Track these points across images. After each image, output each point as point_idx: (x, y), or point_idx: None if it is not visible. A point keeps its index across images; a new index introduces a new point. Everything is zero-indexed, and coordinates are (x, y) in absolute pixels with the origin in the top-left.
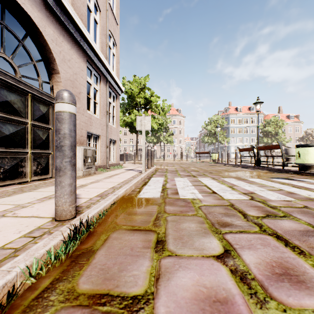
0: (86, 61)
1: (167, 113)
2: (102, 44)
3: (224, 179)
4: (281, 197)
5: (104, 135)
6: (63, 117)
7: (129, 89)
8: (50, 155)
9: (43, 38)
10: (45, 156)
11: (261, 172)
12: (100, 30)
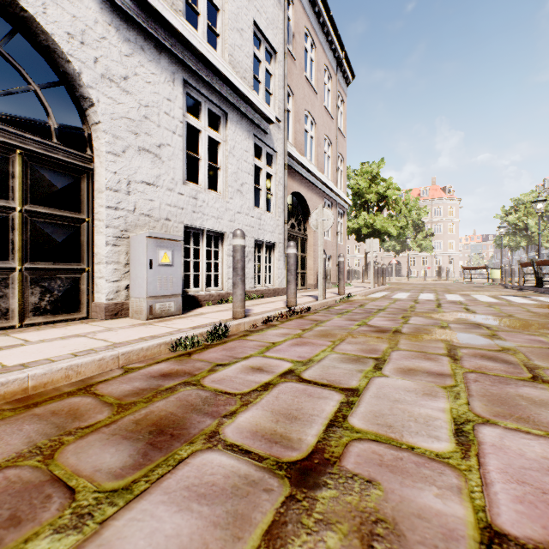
0: (323, 198)
1: (422, 196)
2: (333, 173)
3: (446, 294)
4: (458, 300)
5: (334, 254)
6: (341, 262)
7: (355, 184)
8: (305, 273)
9: (306, 202)
10: (304, 274)
11: (519, 293)
12: (331, 161)
